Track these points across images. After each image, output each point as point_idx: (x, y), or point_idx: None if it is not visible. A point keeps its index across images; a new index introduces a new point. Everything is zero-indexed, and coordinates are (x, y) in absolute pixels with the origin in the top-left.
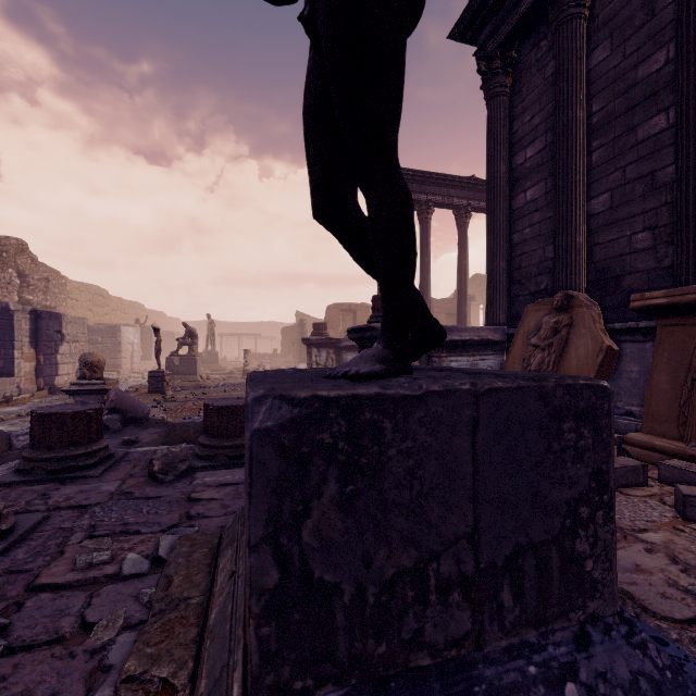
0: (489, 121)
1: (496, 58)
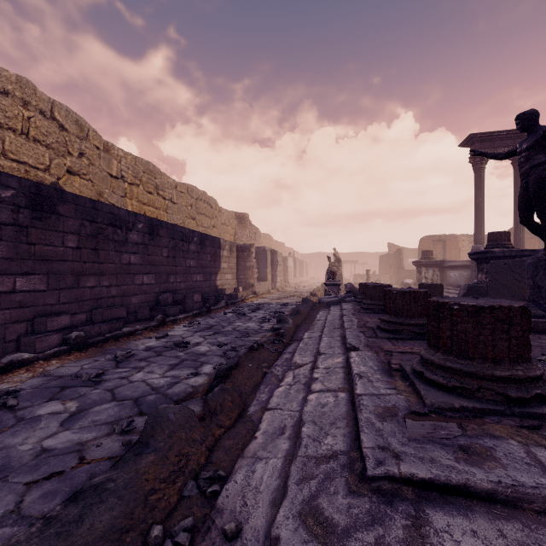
0: None
1: None
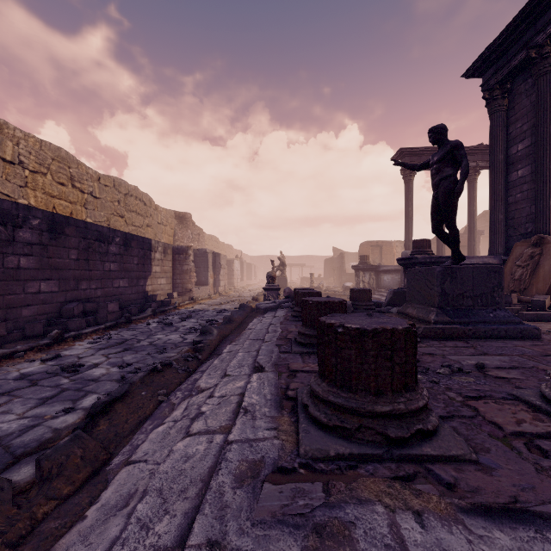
0: (491, 128)
1: (496, 89)
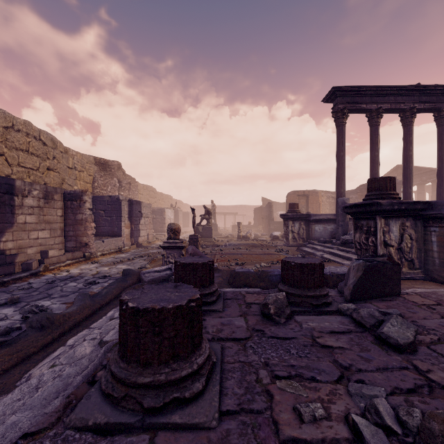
0: None
1: None
